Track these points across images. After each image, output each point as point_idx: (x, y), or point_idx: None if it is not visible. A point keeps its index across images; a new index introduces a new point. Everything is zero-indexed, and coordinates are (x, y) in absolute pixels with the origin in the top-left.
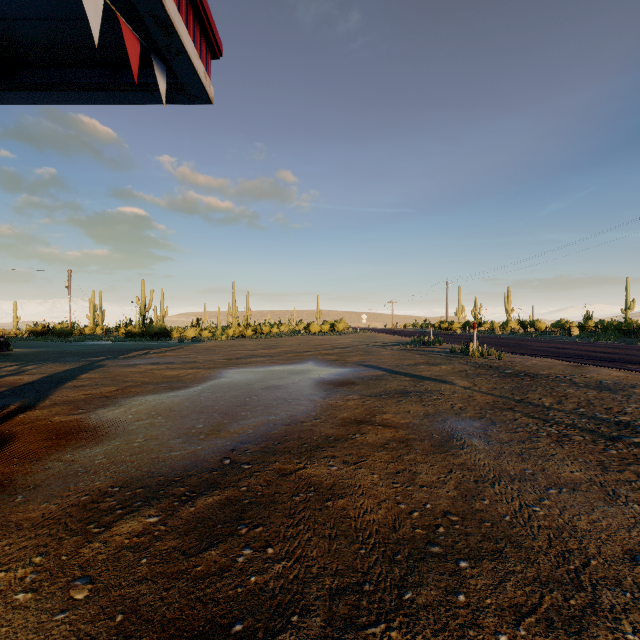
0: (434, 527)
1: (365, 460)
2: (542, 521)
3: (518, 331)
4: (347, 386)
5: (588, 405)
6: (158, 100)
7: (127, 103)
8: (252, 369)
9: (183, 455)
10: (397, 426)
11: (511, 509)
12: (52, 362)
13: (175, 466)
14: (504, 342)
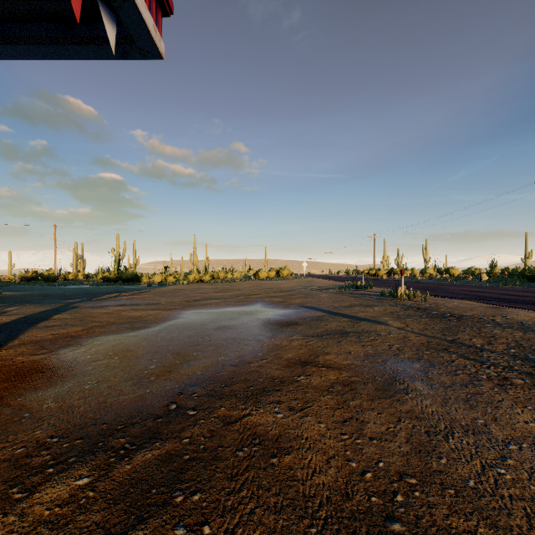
0: (391, 494)
1: (311, 406)
2: (512, 488)
3: (436, 277)
4: (291, 326)
5: (517, 346)
6: (110, 55)
7: (81, 58)
8: (207, 310)
9: (131, 399)
10: (340, 367)
11: (473, 471)
12: (33, 304)
13: (120, 412)
14: (425, 286)
